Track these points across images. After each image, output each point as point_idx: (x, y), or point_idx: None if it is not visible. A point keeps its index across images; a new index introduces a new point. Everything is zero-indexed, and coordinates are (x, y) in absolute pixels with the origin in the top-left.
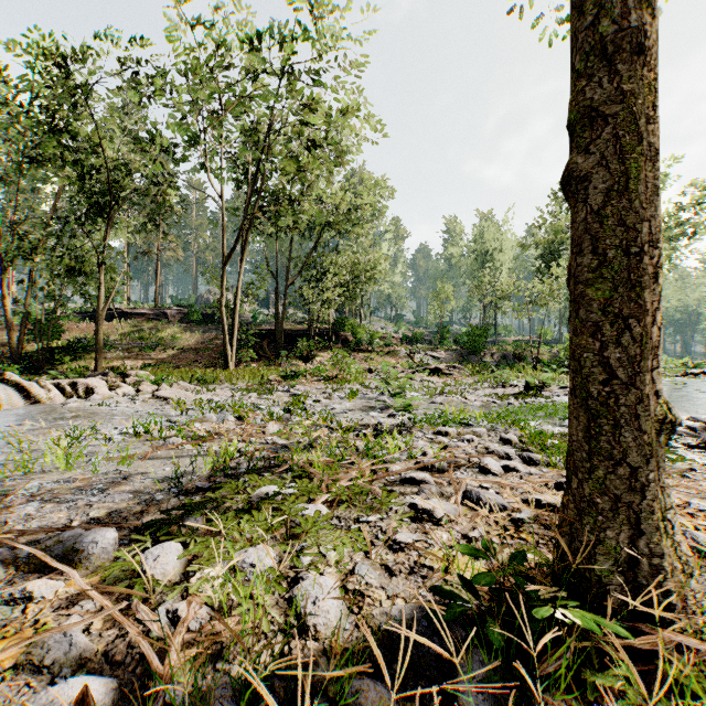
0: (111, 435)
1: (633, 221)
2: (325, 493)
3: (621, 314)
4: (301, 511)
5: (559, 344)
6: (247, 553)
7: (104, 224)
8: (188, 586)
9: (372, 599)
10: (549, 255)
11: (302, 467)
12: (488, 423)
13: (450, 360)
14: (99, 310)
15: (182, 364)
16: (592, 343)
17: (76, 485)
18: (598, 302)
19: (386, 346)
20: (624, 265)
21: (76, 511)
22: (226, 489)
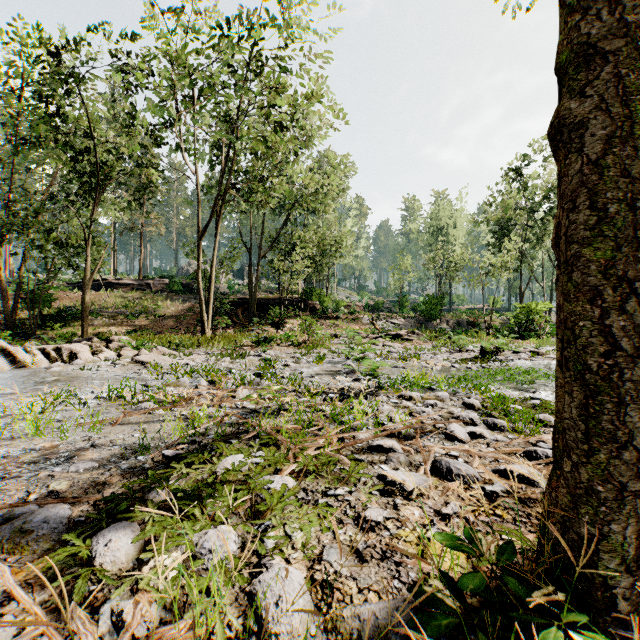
0: (86, 399)
1: (639, 171)
2: (292, 463)
3: (625, 277)
4: (267, 484)
5: (508, 312)
6: (207, 536)
7: (91, 202)
8: (138, 578)
9: (341, 593)
10: (500, 230)
11: (270, 434)
12: (449, 387)
13: (409, 326)
14: (85, 280)
15: (163, 330)
16: (590, 310)
17: (42, 453)
18: (597, 264)
19: (350, 314)
20: (628, 221)
21: (37, 482)
22: (192, 458)
